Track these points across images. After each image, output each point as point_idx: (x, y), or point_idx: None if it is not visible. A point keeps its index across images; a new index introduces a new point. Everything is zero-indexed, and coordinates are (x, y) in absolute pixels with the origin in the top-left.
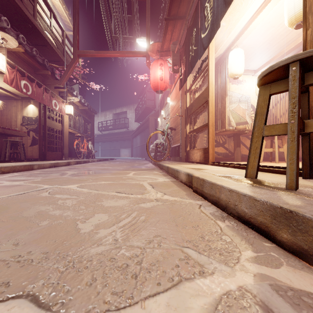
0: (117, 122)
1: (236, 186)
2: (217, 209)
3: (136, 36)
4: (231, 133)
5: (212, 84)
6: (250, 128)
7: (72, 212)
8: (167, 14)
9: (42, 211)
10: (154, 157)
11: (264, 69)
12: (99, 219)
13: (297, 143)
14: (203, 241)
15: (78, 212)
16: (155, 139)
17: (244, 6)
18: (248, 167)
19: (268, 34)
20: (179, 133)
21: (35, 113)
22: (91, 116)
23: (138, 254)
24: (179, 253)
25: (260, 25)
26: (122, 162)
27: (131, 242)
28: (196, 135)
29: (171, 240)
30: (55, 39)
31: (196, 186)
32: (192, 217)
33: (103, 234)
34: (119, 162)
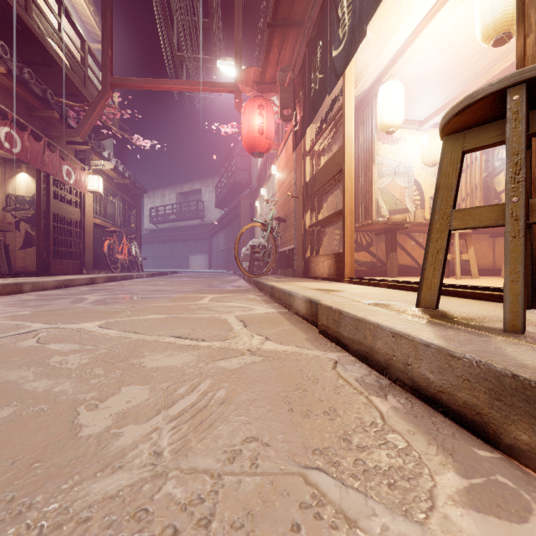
0: (183, 209)
1: (405, 324)
2: (369, 370)
3: (217, 57)
4: (381, 228)
5: (349, 141)
6: (412, 220)
7: (74, 384)
8: (271, 17)
9: (10, 381)
10: (249, 270)
11: (436, 120)
12: (129, 399)
13: (524, 241)
14: (349, 451)
15: (86, 384)
16: (251, 238)
17: (406, 5)
18: (422, 287)
19: (445, 58)
20: (292, 227)
21: (30, 189)
22: (137, 196)
23: (205, 493)
24: (300, 485)
25: (432, 42)
26: (192, 278)
27: (192, 458)
28: (322, 231)
29: (281, 451)
30: (68, 54)
31: (326, 323)
32: (323, 389)
33: (132, 437)
34: (187, 278)
